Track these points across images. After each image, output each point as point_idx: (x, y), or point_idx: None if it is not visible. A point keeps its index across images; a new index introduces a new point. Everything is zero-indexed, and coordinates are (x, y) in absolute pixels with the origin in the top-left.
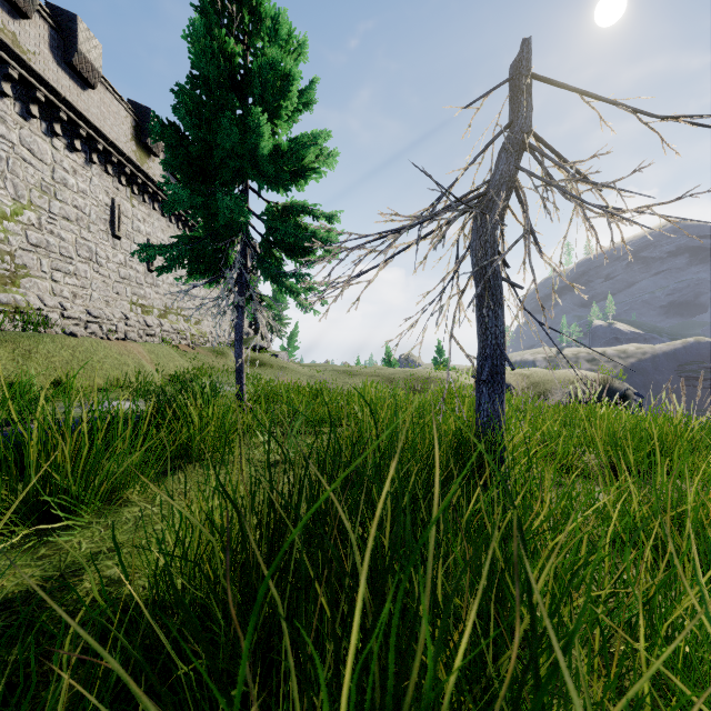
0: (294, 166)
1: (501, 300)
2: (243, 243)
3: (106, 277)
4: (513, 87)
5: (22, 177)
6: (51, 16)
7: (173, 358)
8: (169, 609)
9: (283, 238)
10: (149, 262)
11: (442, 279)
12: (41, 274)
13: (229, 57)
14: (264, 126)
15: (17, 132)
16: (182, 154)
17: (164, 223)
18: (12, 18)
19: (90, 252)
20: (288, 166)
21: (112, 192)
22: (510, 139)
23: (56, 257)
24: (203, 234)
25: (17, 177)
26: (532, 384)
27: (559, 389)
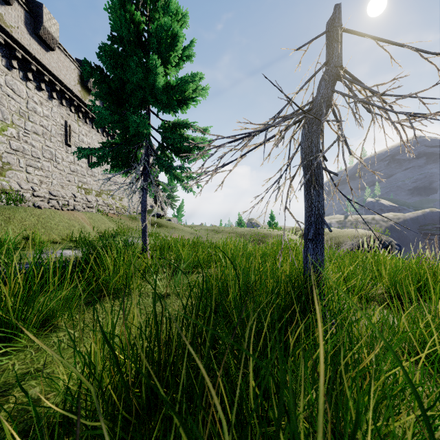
0: (180, 96)
1: (322, 183)
2: (147, 147)
3: (61, 170)
4: (329, 37)
5: (7, 106)
6: (26, 4)
7: (104, 222)
8: (74, 425)
9: (173, 144)
10: (89, 161)
11: (280, 169)
12: (19, 169)
13: (137, 24)
14: (159, 67)
15: (3, 78)
16: (105, 88)
17: (99, 137)
18: (0, 4)
19: (51, 155)
20: (175, 96)
21: (66, 117)
22: (327, 72)
23: (29, 157)
24: (120, 141)
25: (3, 106)
26: (331, 238)
27: (348, 241)
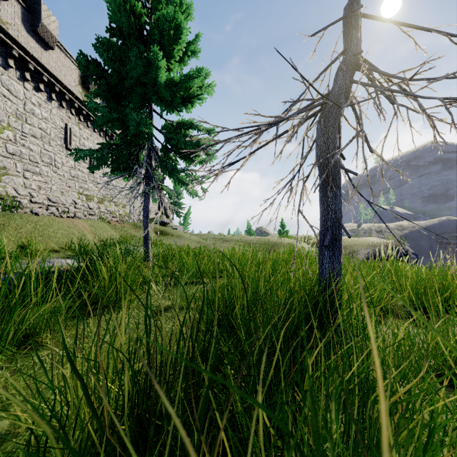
0: (184, 93)
1: (339, 184)
2: (149, 149)
3: (61, 176)
4: (347, 23)
5: (3, 107)
6: None
7: (107, 230)
8: None
9: (177, 145)
10: None
11: (292, 169)
12: (16, 173)
13: (138, 16)
14: (161, 61)
15: None
16: (104, 84)
17: (101, 141)
18: None
19: (50, 159)
20: (179, 93)
21: (66, 119)
22: (345, 61)
23: (26, 162)
24: (120, 142)
25: None
26: (344, 247)
27: (362, 250)
